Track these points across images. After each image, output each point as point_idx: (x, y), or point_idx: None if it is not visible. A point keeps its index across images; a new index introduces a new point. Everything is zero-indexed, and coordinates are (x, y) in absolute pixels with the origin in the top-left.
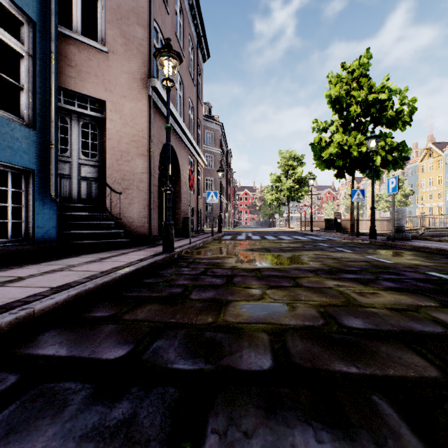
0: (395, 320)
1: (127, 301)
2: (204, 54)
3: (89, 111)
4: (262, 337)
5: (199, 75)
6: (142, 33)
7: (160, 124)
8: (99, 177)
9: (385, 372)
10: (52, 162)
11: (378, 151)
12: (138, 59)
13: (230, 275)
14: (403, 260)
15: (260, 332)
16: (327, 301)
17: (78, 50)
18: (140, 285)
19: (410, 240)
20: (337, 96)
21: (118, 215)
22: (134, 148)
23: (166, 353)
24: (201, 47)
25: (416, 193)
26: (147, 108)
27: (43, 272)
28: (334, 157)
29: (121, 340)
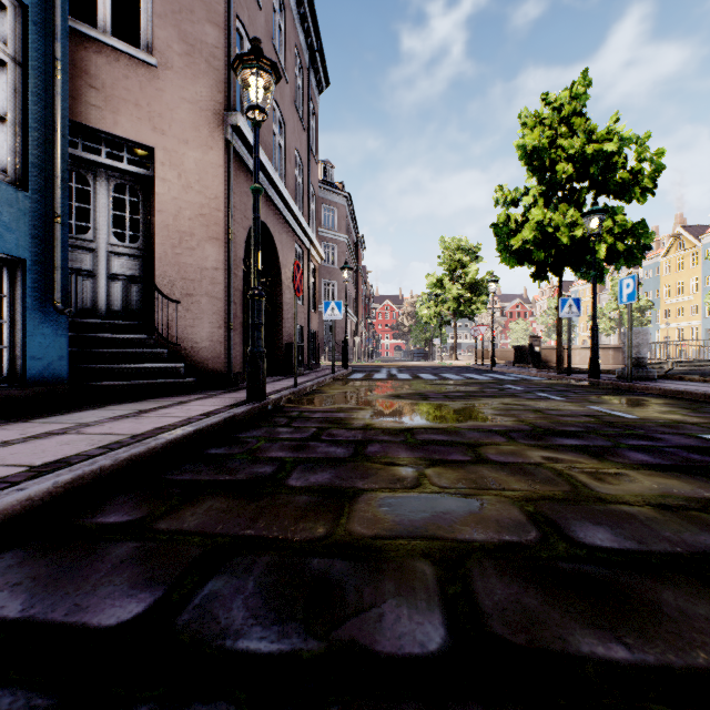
0: (672, 531)
1: (171, 491)
2: (319, 79)
3: (125, 164)
4: (423, 569)
5: (311, 114)
6: (215, 36)
7: (247, 190)
8: (144, 275)
9: (687, 657)
10: (58, 247)
11: (602, 236)
12: (208, 80)
13: (361, 440)
14: (653, 414)
15: (417, 559)
16: (538, 490)
17: (106, 60)
18: (200, 460)
19: (656, 380)
20: (536, 148)
21: (175, 338)
22: (202, 226)
23: (227, 609)
24: (316, 68)
25: (656, 306)
26: (224, 162)
27: (29, 437)
28: (530, 245)
29: (140, 578)
